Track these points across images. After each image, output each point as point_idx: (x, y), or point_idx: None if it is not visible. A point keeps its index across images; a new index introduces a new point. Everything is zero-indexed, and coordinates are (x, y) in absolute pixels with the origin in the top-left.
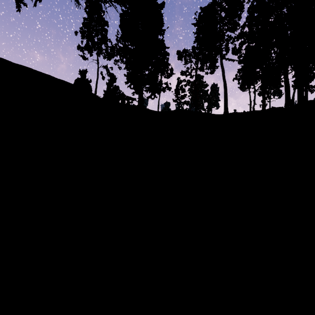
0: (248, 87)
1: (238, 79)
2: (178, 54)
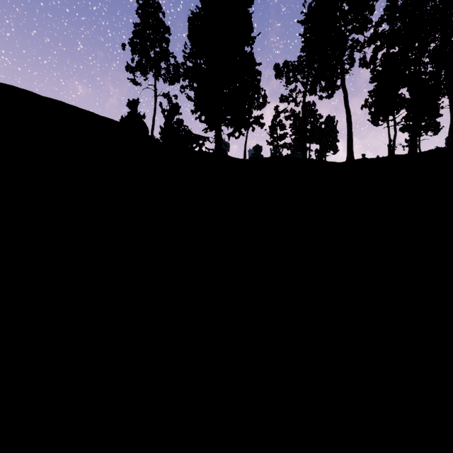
0: (386, 119)
1: (369, 107)
2: (276, 69)
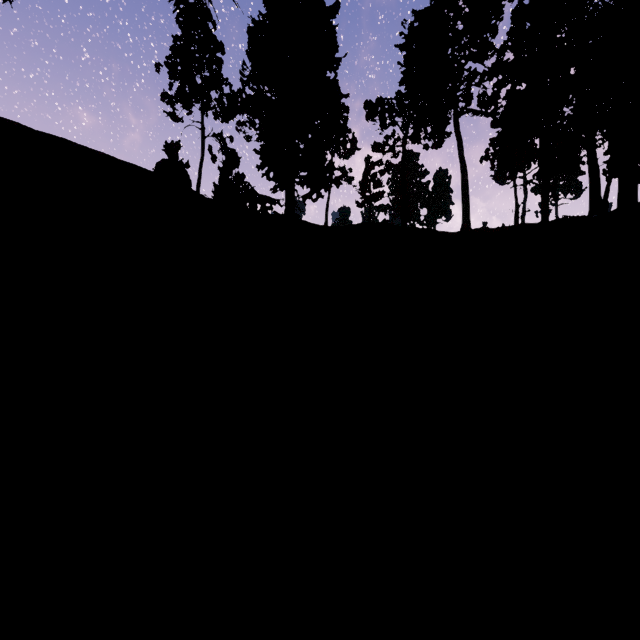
0: (512, 176)
1: (491, 160)
2: (367, 108)
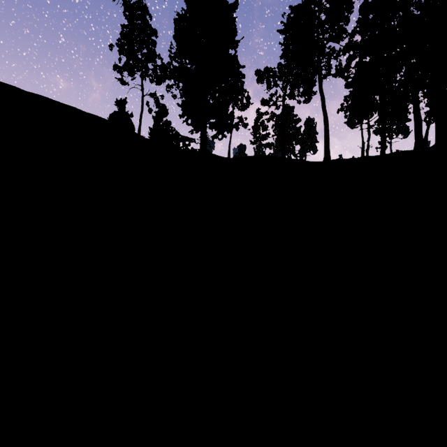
0: (359, 122)
1: (345, 111)
2: (257, 75)
